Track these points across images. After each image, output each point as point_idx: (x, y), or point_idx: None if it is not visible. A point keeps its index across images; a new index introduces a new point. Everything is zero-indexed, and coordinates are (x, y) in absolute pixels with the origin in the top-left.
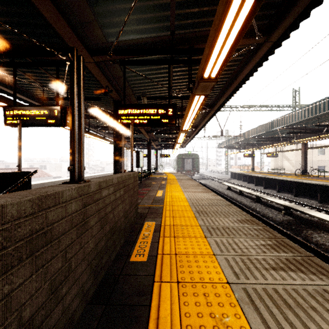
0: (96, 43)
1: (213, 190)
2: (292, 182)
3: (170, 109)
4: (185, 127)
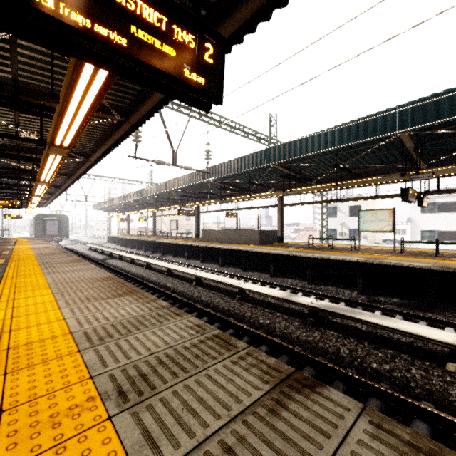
0: None
1: (73, 251)
2: (136, 240)
3: (18, 202)
4: (34, 201)
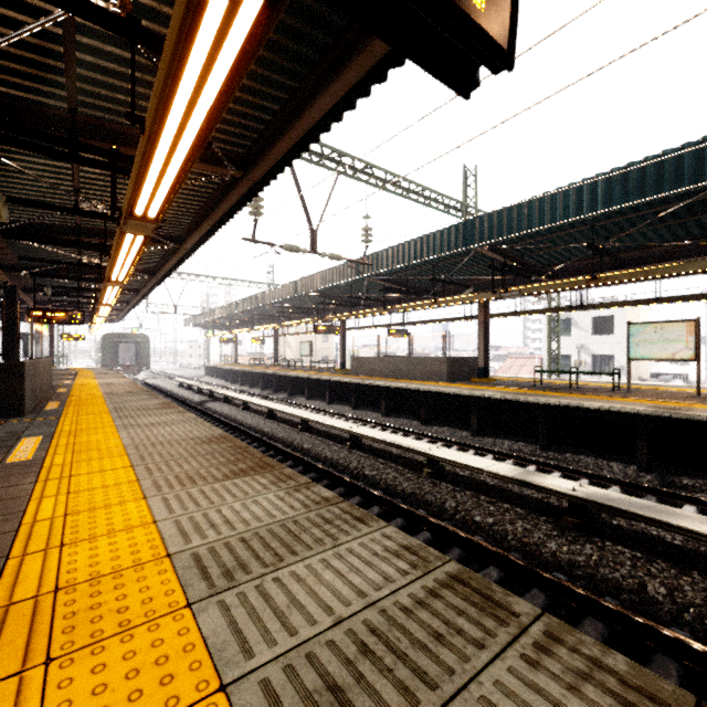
0: (9, 263)
1: (157, 388)
2: (248, 373)
3: (79, 315)
4: (102, 314)
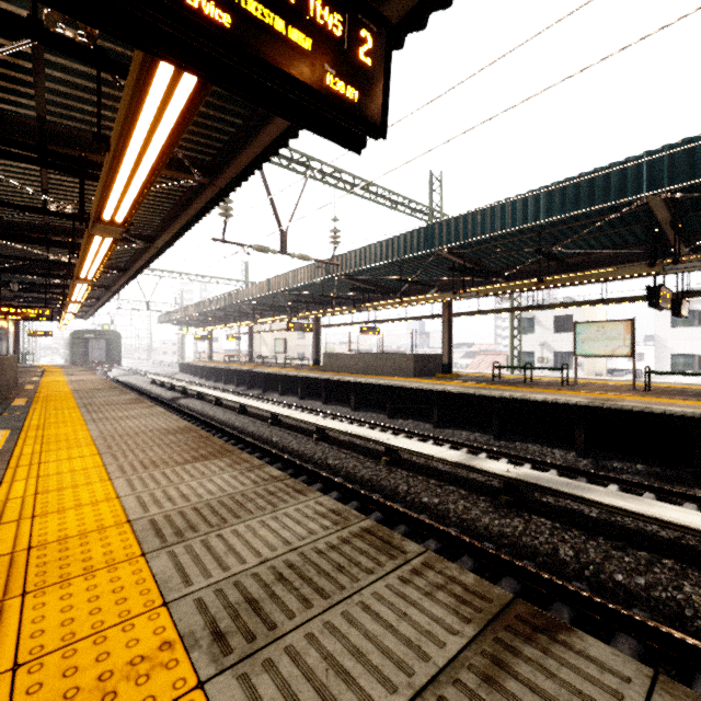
0: None
1: (129, 386)
2: (223, 370)
3: (47, 311)
4: (71, 310)
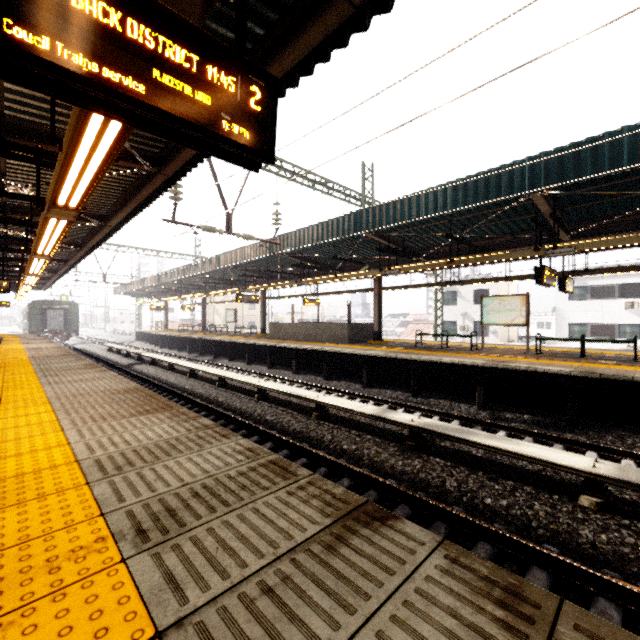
0: None
1: (86, 353)
2: (177, 338)
3: (5, 283)
4: (28, 282)
